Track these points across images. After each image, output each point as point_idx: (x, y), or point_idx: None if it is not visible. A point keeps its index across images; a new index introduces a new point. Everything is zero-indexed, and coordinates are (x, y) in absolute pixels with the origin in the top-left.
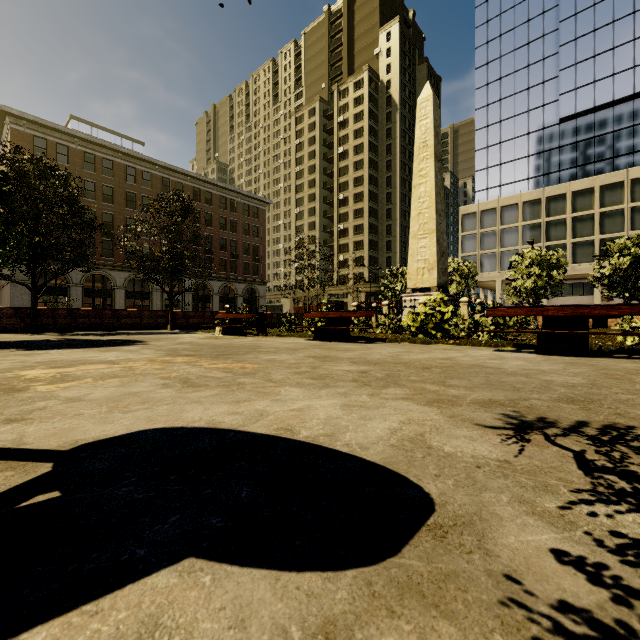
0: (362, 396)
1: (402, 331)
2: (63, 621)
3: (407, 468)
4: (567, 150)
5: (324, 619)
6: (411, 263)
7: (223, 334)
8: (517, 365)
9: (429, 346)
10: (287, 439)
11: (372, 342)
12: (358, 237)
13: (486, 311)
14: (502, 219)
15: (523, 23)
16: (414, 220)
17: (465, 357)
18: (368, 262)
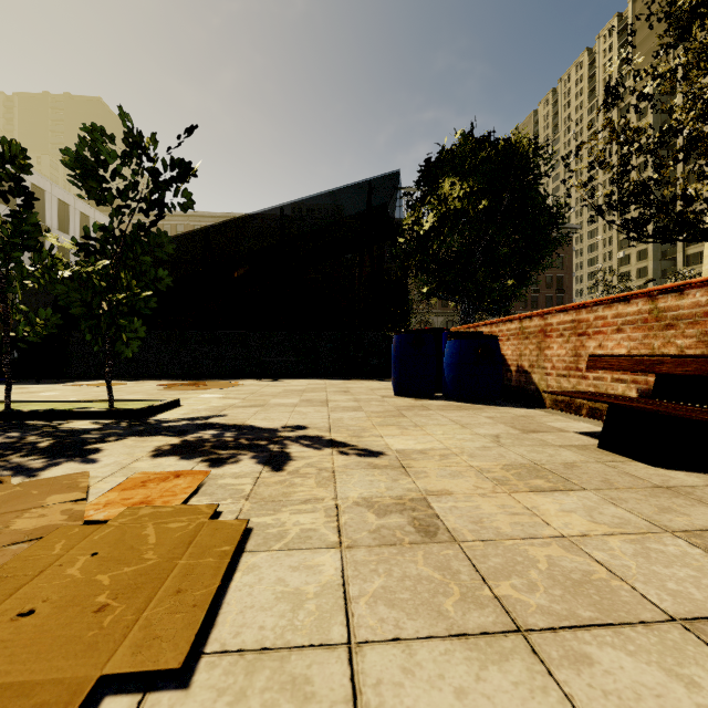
0: None
1: None
2: None
3: None
4: None
5: None
6: None
7: None
8: None
9: None
10: None
11: None
12: None
13: None
14: None
15: None
16: (707, 259)
17: None
18: None
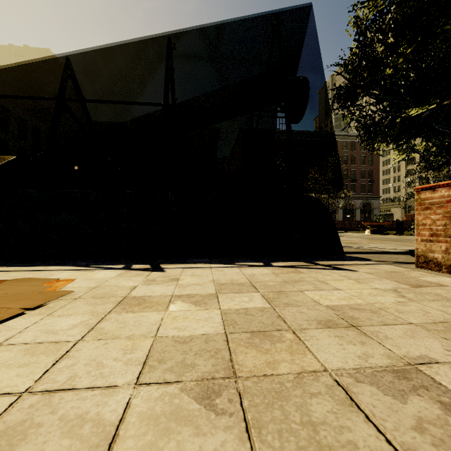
0: None
1: None
2: None
3: None
4: None
5: None
6: None
7: (371, 233)
8: None
9: None
10: None
11: None
12: None
13: None
14: None
15: None
16: None
17: None
18: None
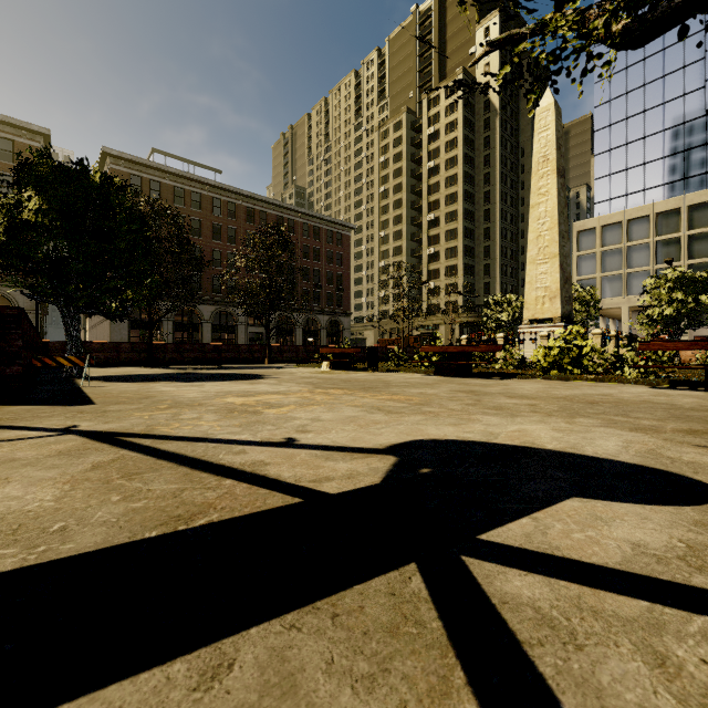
0: (560, 423)
1: (525, 366)
2: (544, 512)
3: (665, 468)
4: None
5: (693, 520)
6: (529, 291)
7: (331, 369)
8: (691, 402)
9: (569, 382)
10: (541, 449)
11: (499, 378)
12: (451, 261)
13: (638, 345)
14: (629, 234)
15: None
16: (532, 244)
17: (623, 394)
18: (463, 289)
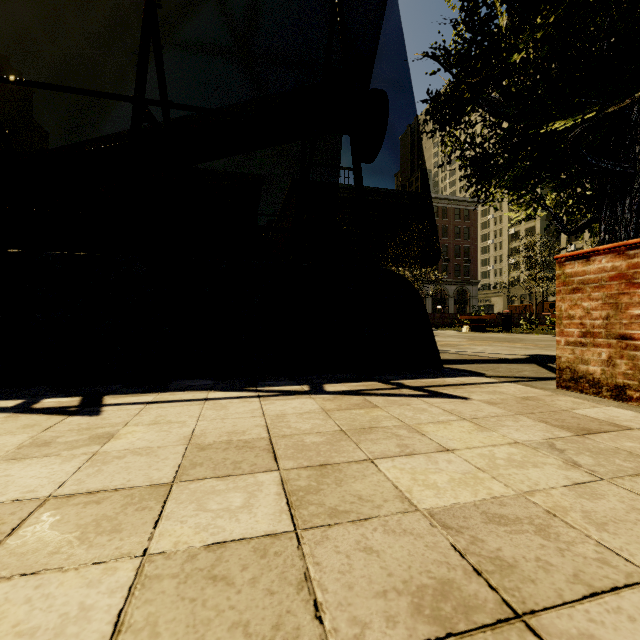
0: None
1: None
2: None
3: None
4: None
5: None
6: None
7: (470, 331)
8: None
9: None
10: None
11: None
12: None
13: None
14: None
15: None
16: None
17: None
18: None
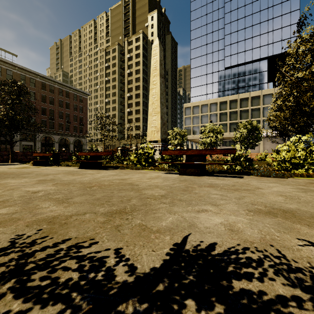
0: None
1: None
2: None
3: None
4: (227, 82)
5: None
6: (149, 128)
7: (33, 165)
8: (152, 182)
9: (136, 171)
10: None
11: (112, 169)
12: (137, 115)
13: (162, 152)
14: (201, 110)
15: (210, 22)
16: (150, 106)
17: (137, 178)
18: (142, 128)
